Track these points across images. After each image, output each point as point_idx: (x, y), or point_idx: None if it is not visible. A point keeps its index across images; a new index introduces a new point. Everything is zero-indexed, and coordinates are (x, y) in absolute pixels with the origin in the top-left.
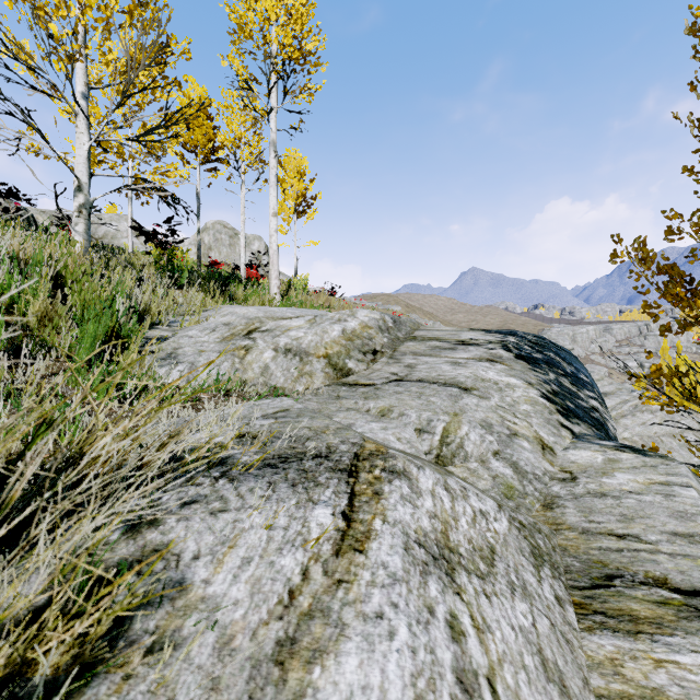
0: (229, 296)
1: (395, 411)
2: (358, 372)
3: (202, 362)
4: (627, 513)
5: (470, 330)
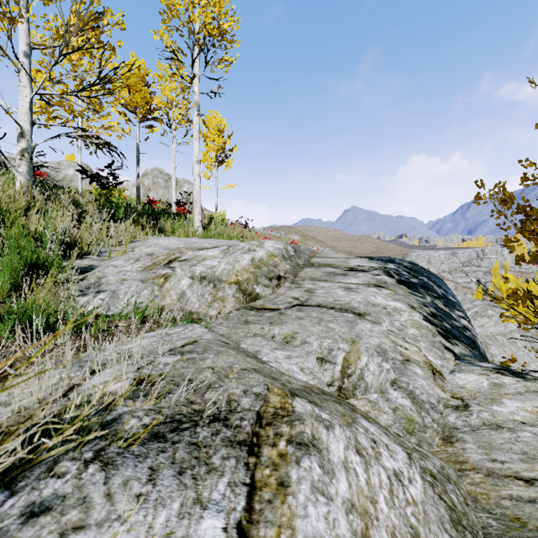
0: (159, 229)
1: (298, 339)
2: (264, 296)
3: (123, 290)
4: (527, 450)
5: (357, 258)
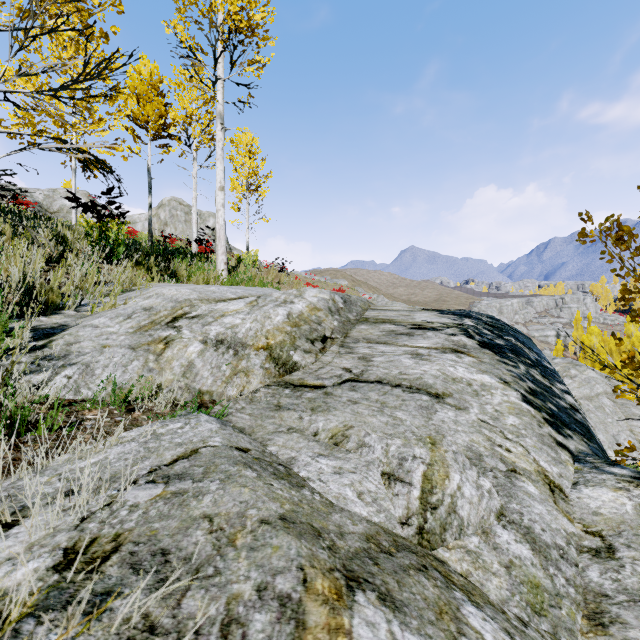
0: (171, 272)
1: (352, 438)
2: (304, 366)
3: (102, 362)
4: None
5: (423, 311)
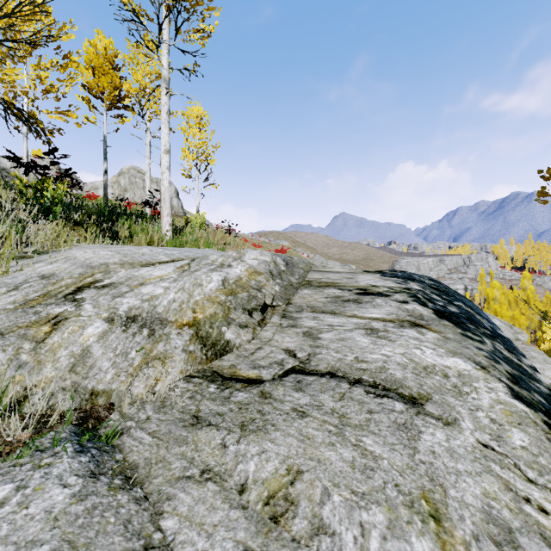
0: (113, 233)
1: (301, 509)
2: (239, 346)
3: None
4: None
5: (365, 273)
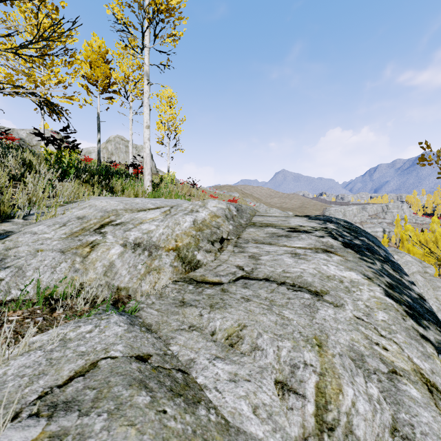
0: (110, 188)
1: (246, 340)
2: (206, 264)
3: (34, 265)
4: None
5: (295, 217)
